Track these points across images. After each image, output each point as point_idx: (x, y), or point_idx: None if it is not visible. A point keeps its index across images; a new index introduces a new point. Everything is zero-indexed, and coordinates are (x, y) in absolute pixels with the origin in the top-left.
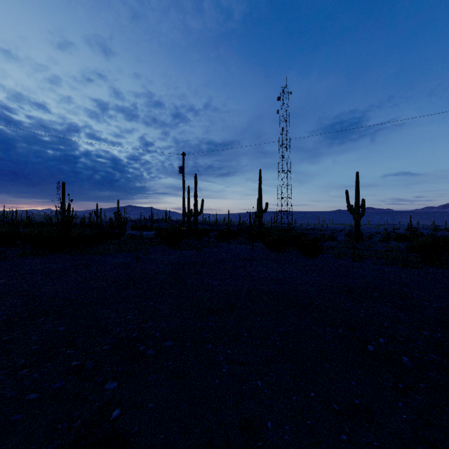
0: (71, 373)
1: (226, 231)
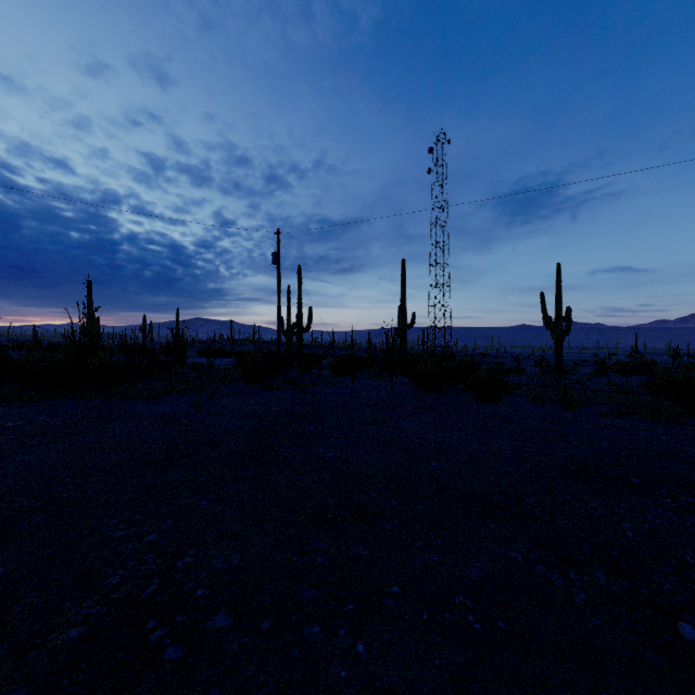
0: None
1: (348, 358)
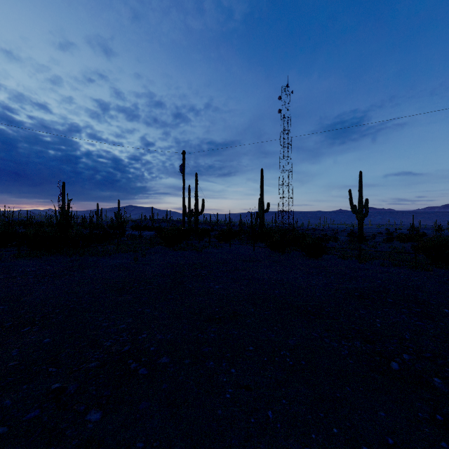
0: (50, 398)
1: (227, 231)
